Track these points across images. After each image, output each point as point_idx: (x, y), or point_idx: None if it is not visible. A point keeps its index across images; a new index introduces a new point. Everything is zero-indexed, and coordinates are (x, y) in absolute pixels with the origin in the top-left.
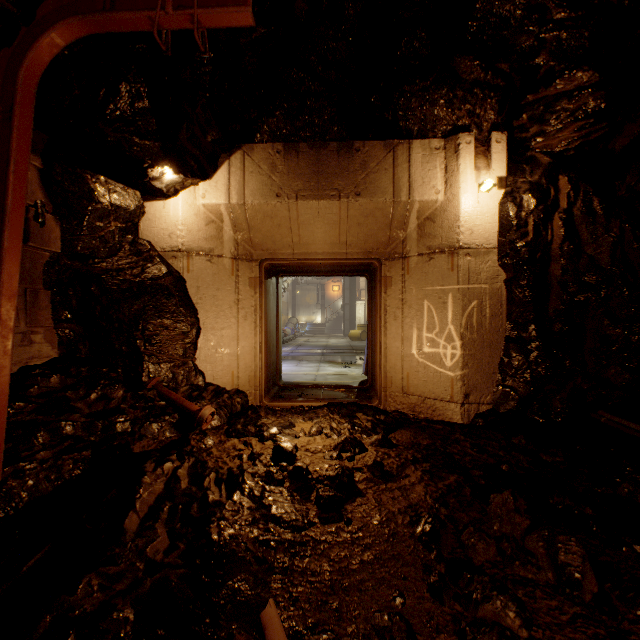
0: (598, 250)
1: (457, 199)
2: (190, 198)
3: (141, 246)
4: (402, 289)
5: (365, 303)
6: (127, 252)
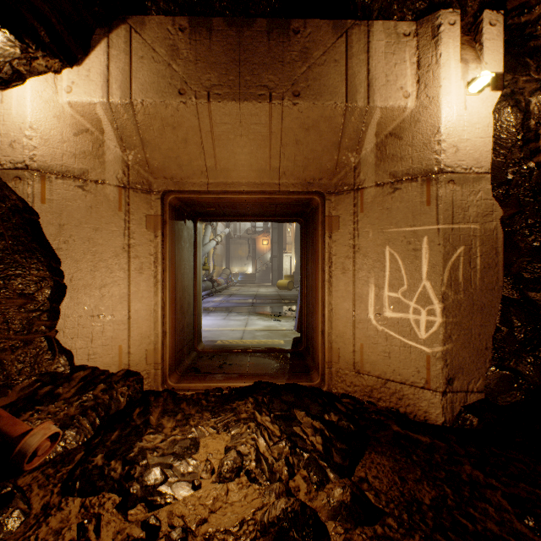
0: None
1: (436, 103)
2: (46, 91)
3: None
4: (354, 232)
5: (291, 256)
6: None
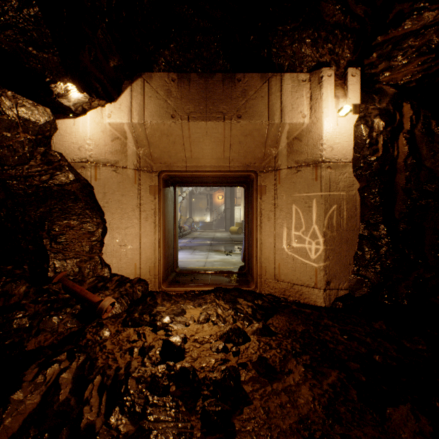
0: (436, 164)
1: (320, 122)
2: (97, 117)
3: (52, 157)
4: (274, 196)
5: (240, 208)
6: (38, 161)
